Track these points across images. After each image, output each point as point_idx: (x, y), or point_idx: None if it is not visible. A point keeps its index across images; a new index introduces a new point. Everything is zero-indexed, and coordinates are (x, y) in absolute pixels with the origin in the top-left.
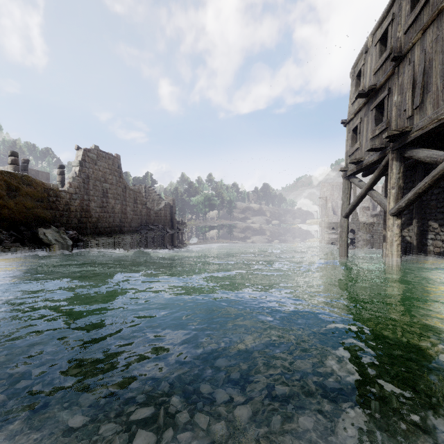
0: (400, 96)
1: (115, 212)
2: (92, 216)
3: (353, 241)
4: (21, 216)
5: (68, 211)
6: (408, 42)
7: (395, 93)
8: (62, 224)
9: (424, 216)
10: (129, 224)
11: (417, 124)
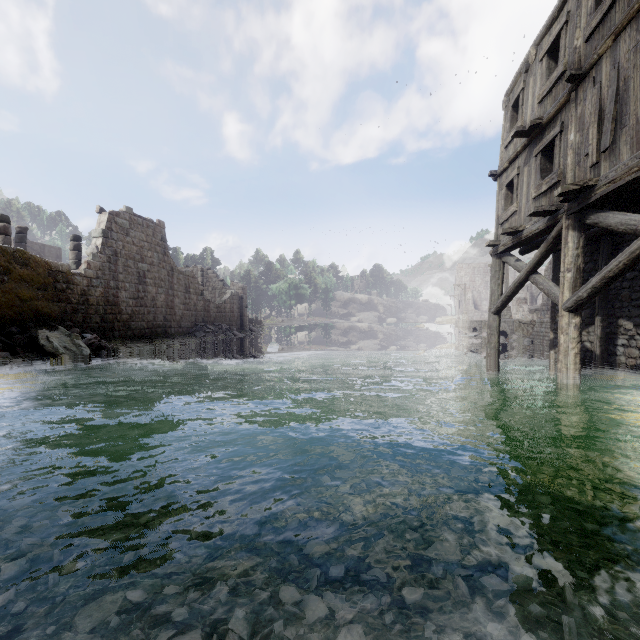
0: (579, 134)
1: (157, 306)
2: (122, 312)
3: (505, 347)
4: (13, 312)
5: (85, 305)
6: (591, 54)
7: (571, 129)
8: (75, 323)
9: (612, 312)
10: (178, 323)
11: (606, 175)
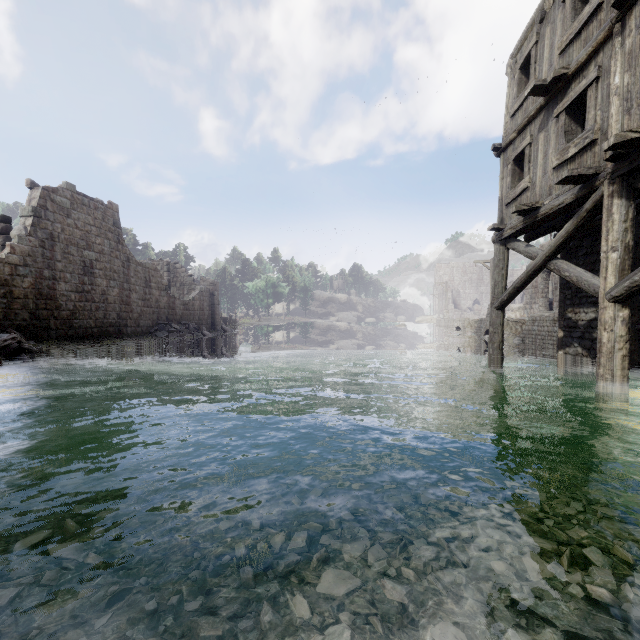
0: (630, 74)
1: (108, 301)
2: (61, 308)
3: None
4: None
5: (7, 298)
6: None
7: (615, 70)
8: None
9: None
10: (135, 322)
11: None
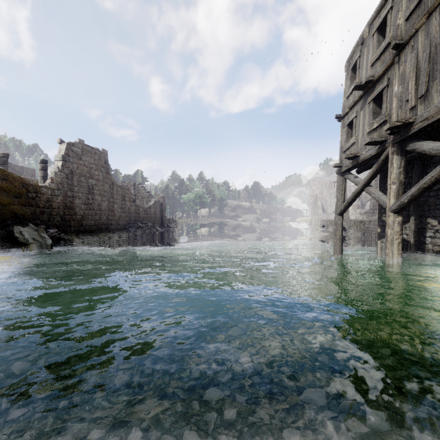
0: (401, 86)
1: (102, 209)
2: (76, 214)
3: (345, 238)
4: None
5: (49, 208)
6: (410, 29)
7: (395, 83)
8: (42, 222)
9: (422, 213)
10: (117, 222)
11: (421, 114)
